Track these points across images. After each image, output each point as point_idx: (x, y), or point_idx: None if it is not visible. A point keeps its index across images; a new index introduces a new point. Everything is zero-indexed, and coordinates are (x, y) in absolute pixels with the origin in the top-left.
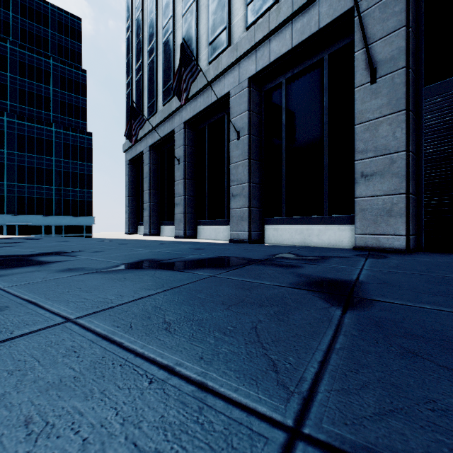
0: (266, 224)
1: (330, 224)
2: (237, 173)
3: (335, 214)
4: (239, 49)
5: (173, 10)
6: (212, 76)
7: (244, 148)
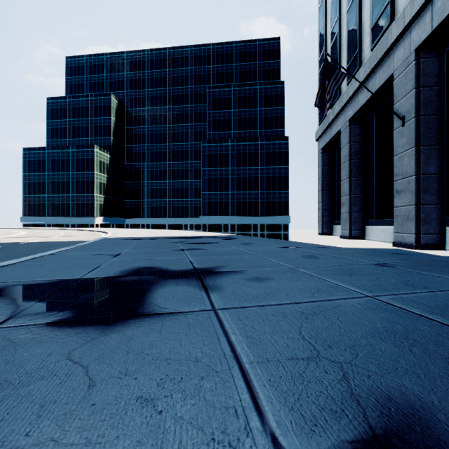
0: None
1: None
2: None
3: None
4: None
5: None
6: None
7: None
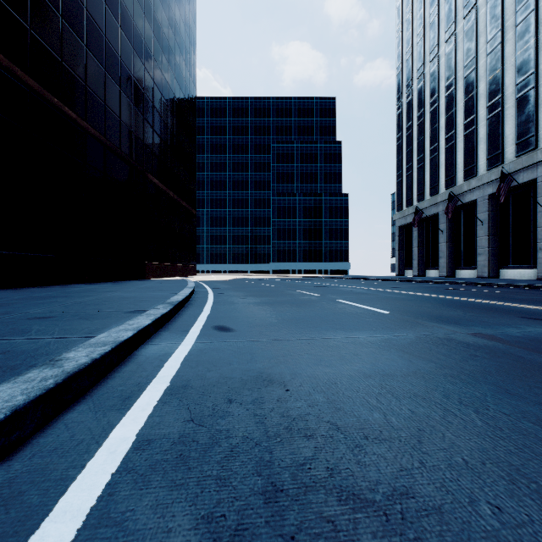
0: (500, 269)
1: (533, 269)
2: (481, 242)
3: (536, 264)
4: (482, 181)
5: (438, 142)
6: (466, 190)
7: (485, 230)
